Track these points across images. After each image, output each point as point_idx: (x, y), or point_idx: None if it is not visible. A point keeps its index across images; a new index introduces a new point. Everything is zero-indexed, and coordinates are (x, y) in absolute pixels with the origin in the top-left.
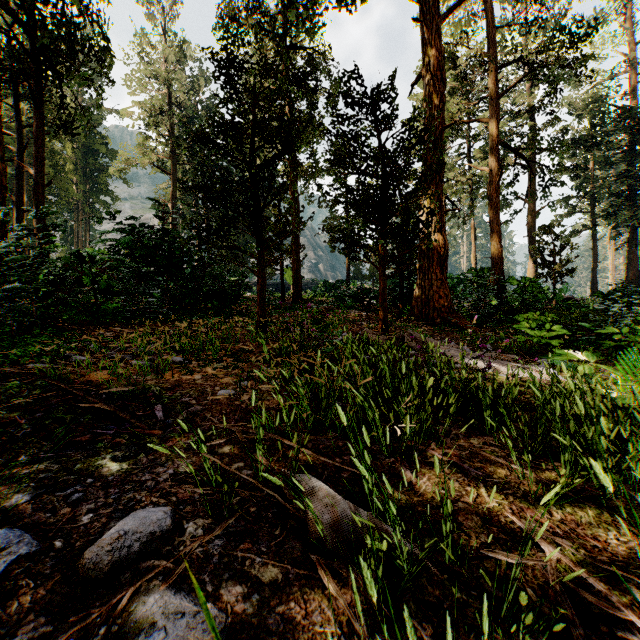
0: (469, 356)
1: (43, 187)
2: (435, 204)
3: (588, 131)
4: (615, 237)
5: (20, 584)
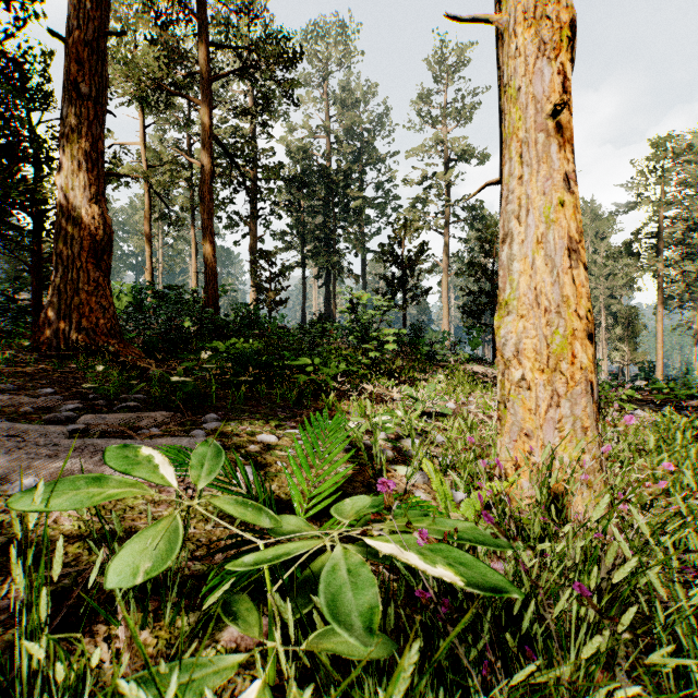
0: (6, 443)
1: None
2: (87, 153)
3: (299, 173)
4: (318, 277)
5: None
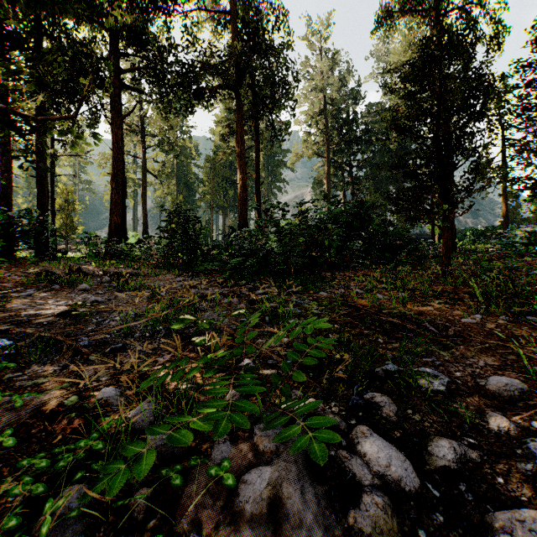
0: None
1: (260, 185)
2: None
3: None
4: None
5: (459, 392)
